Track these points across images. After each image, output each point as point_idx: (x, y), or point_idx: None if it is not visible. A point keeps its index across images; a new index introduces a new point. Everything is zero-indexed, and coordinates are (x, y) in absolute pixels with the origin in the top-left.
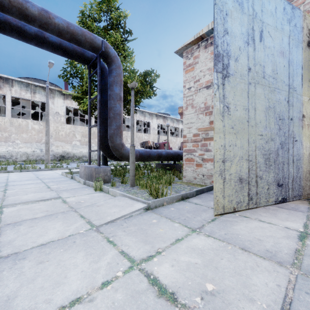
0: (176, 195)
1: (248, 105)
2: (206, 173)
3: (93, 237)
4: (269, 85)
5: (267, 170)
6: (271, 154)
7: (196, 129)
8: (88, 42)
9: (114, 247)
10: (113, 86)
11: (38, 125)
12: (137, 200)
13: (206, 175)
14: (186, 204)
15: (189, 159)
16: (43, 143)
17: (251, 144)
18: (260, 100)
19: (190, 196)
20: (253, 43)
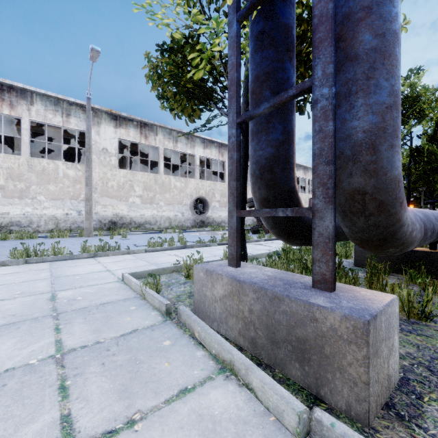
0: None
1: None
2: None
3: None
4: None
5: None
6: None
7: None
8: None
9: None
10: None
11: (73, 169)
12: None
13: None
14: None
15: None
16: (82, 200)
17: None
18: None
19: None
20: None
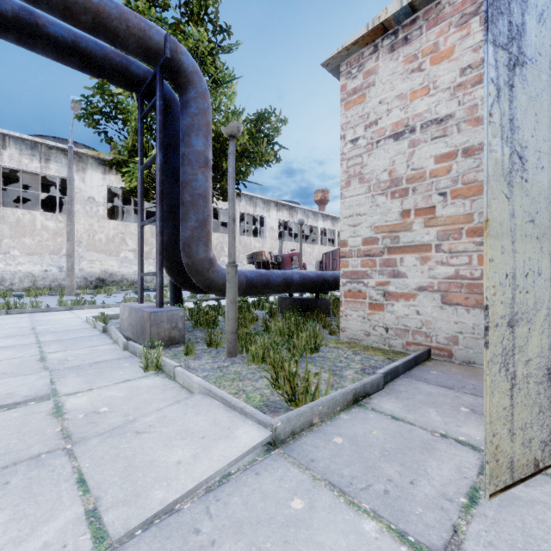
0: (340, 393)
1: None
2: (392, 325)
3: None
4: None
5: None
6: None
7: (371, 227)
8: (134, 36)
9: None
10: (190, 136)
11: (53, 221)
12: (244, 412)
13: (394, 329)
14: (368, 418)
15: (353, 293)
16: (64, 255)
17: None
18: None
19: (372, 390)
20: None
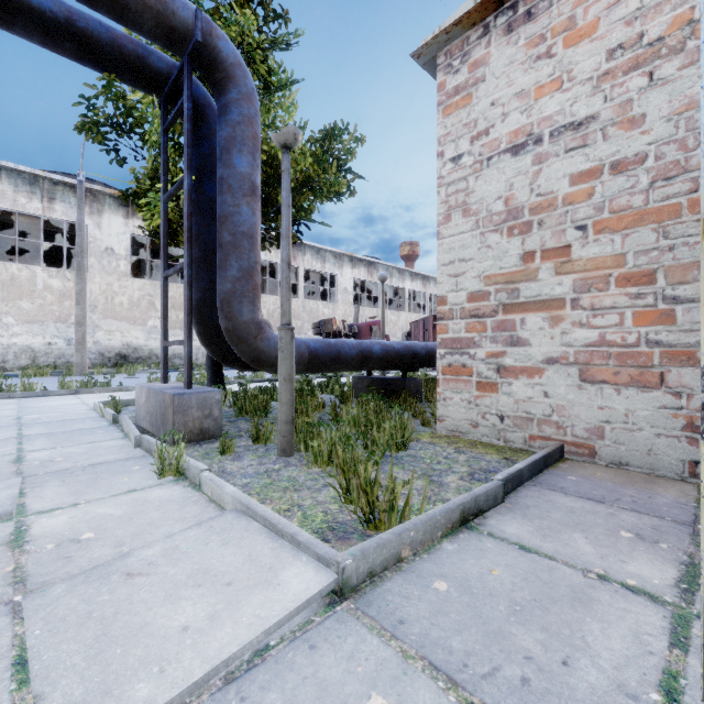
0: (442, 510)
1: None
2: (510, 411)
3: None
4: None
5: None
6: None
7: (479, 277)
8: (151, 10)
9: None
10: (230, 152)
11: (60, 279)
12: (296, 541)
13: (511, 417)
14: (485, 549)
15: (455, 368)
16: (73, 323)
17: None
18: None
19: (487, 505)
20: None
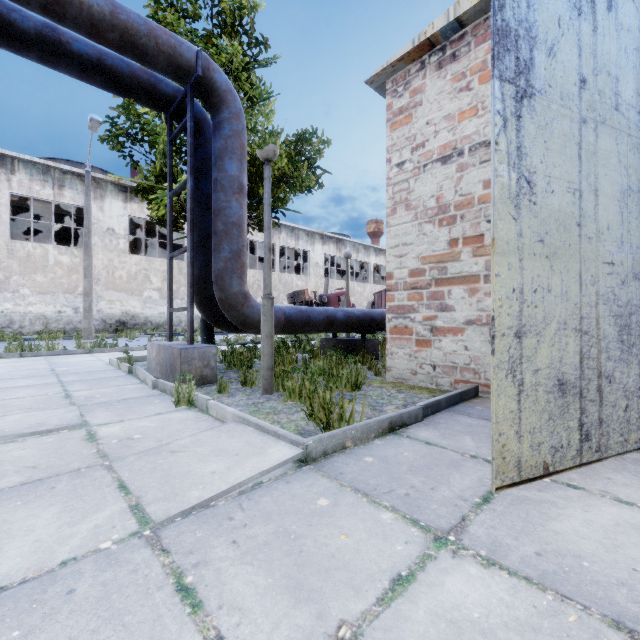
0: (375, 420)
1: (580, 181)
2: (440, 362)
3: (136, 568)
4: (628, 129)
5: (625, 357)
6: (632, 314)
7: (418, 258)
8: (164, 53)
9: (194, 617)
10: (223, 160)
11: (68, 255)
12: (277, 435)
13: (441, 366)
14: (402, 443)
15: (399, 329)
16: (80, 294)
17: (586, 288)
18: (609, 169)
19: (410, 421)
20: (591, 13)
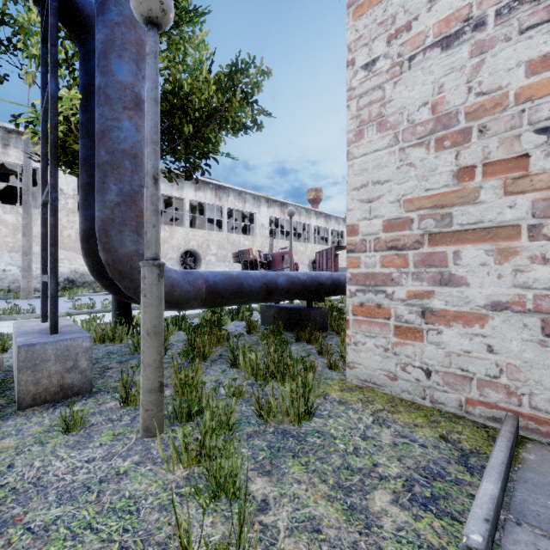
0: None
1: None
2: (439, 366)
3: None
4: None
5: None
6: None
7: (399, 201)
8: None
9: None
10: (108, 57)
11: (13, 214)
12: None
13: (441, 373)
14: None
15: (368, 308)
16: None
17: None
18: None
19: None
20: None
